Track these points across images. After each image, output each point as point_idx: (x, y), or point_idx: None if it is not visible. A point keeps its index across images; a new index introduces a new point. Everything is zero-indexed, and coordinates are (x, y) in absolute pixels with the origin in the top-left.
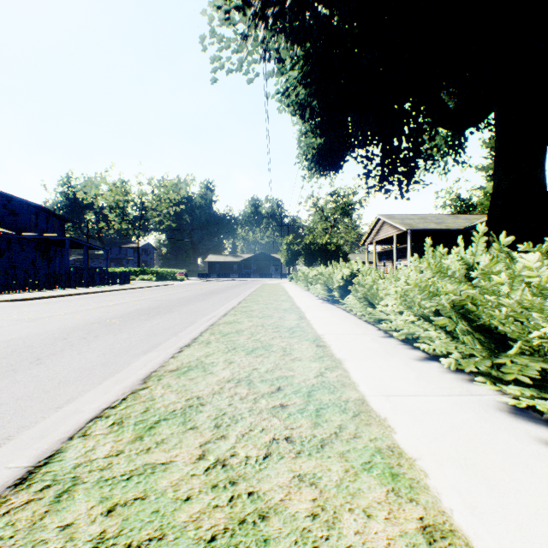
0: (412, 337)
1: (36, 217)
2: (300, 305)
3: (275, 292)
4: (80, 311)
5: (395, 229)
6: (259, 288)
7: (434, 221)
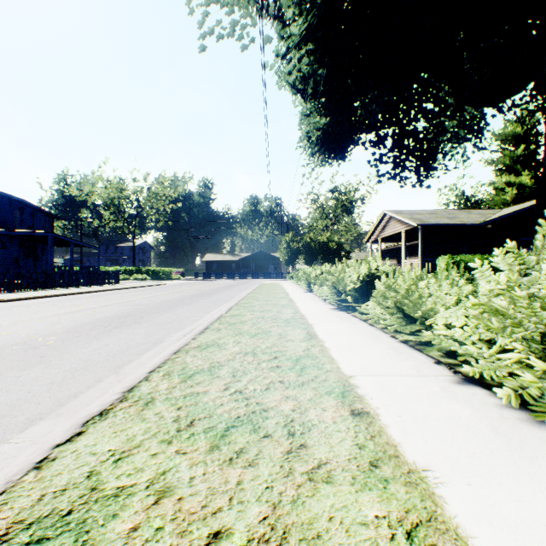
0: (537, 398)
1: (20, 212)
2: (304, 312)
3: (274, 294)
4: (21, 321)
5: (403, 225)
6: (256, 289)
7: (446, 216)
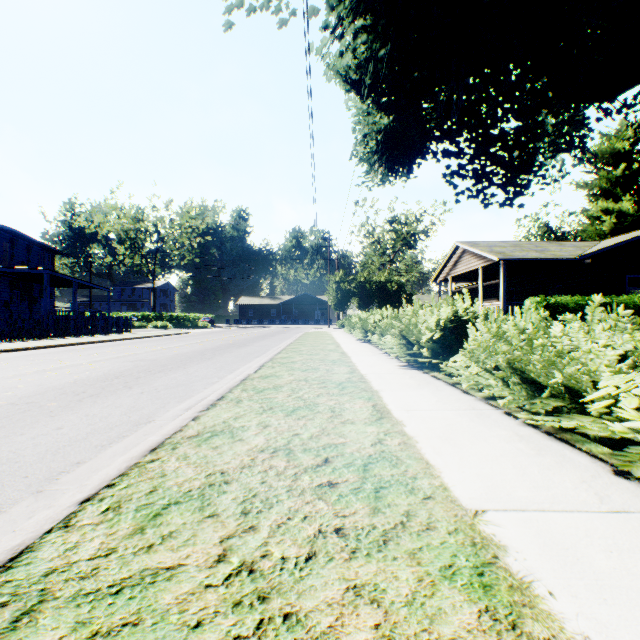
0: None
1: (11, 245)
2: (364, 372)
3: (321, 345)
4: None
5: (480, 260)
6: (298, 339)
7: (533, 249)
